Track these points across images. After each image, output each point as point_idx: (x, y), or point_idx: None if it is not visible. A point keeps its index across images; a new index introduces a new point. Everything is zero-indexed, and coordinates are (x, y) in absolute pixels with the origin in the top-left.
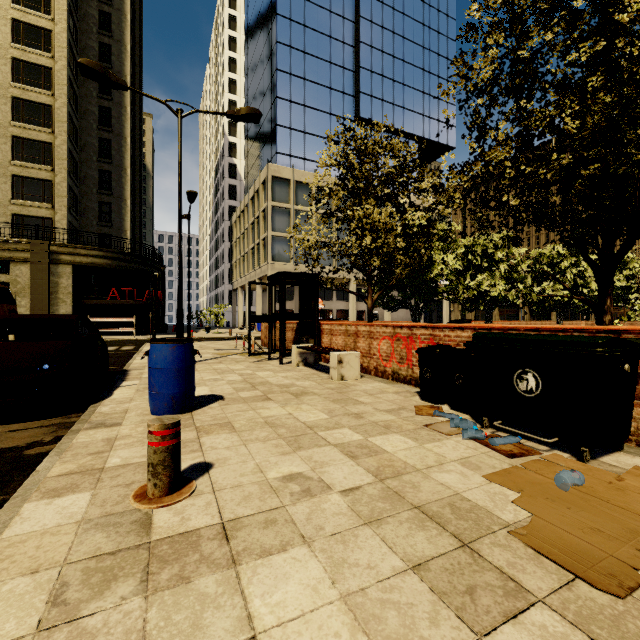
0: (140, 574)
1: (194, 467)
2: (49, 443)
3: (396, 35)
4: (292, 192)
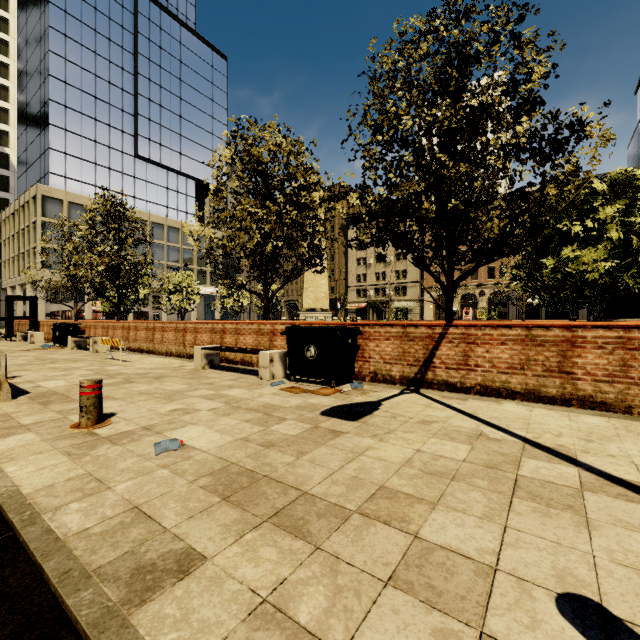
0: None
1: None
2: None
3: (174, 95)
4: (65, 211)
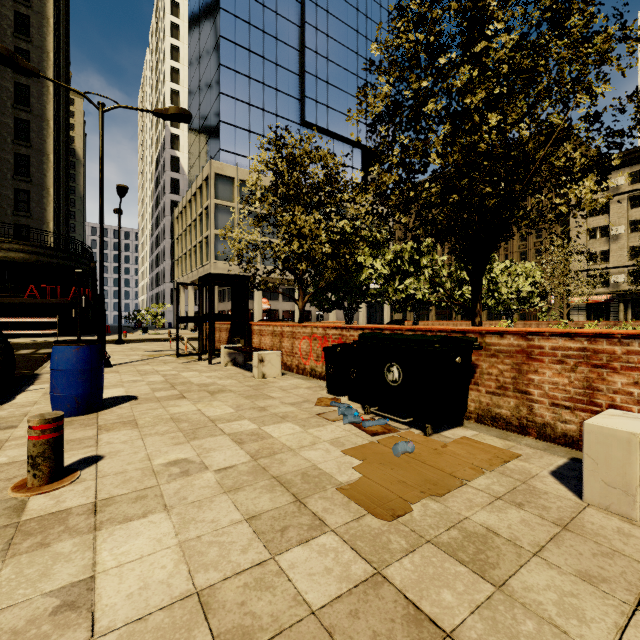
0: (2, 545)
1: (84, 460)
2: None
3: (341, 45)
4: (236, 191)
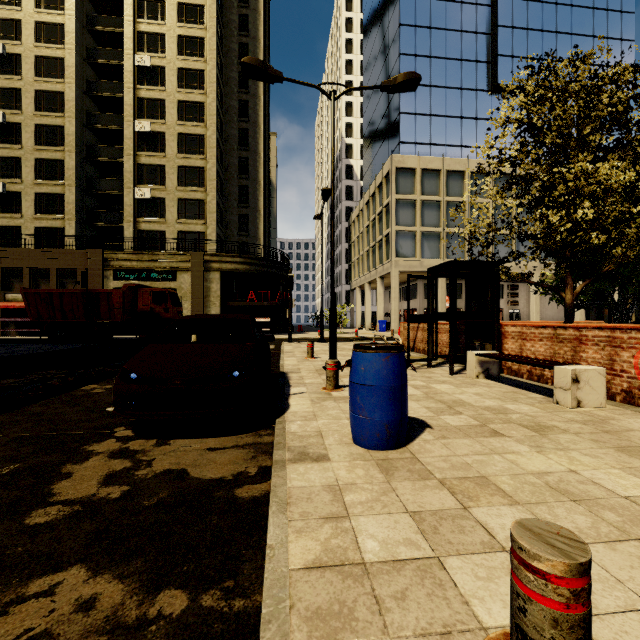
0: None
1: None
2: (257, 479)
3: None
4: (417, 182)
